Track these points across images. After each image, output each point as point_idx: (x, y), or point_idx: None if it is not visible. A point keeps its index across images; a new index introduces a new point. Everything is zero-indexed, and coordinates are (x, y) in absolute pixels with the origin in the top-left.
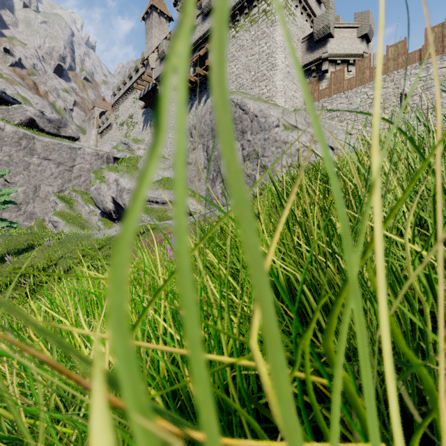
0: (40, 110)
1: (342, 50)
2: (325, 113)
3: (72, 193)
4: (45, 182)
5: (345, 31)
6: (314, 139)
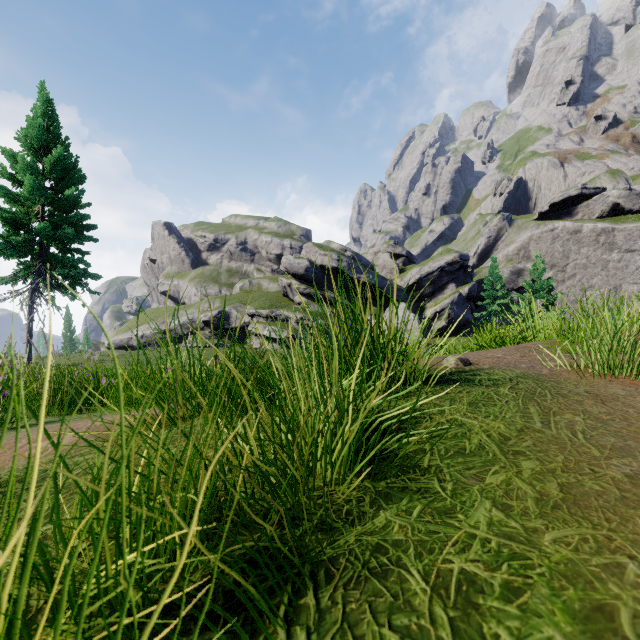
0: (626, 187)
1: None
2: None
3: None
4: (627, 281)
5: None
6: None
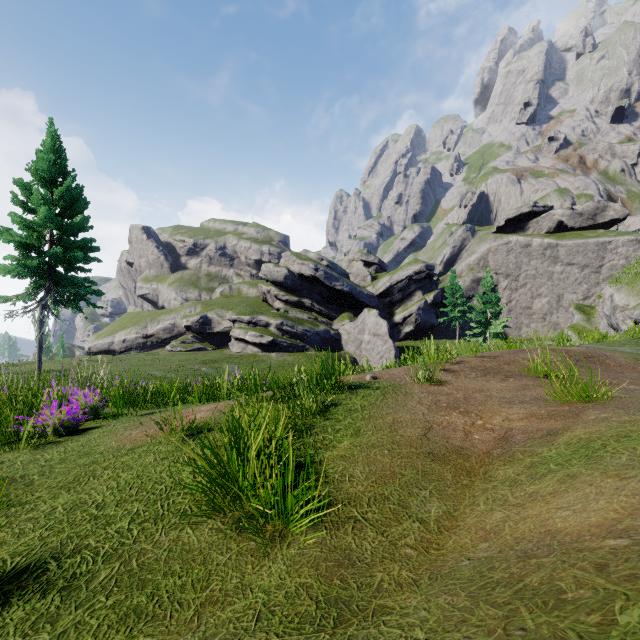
0: (569, 207)
1: None
2: None
3: (596, 300)
4: (568, 290)
5: None
6: None
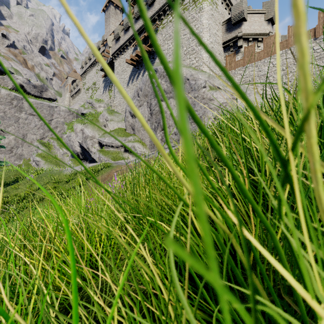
0: (27, 78)
1: (253, 30)
2: (240, 78)
3: (51, 140)
4: (31, 132)
5: (256, 15)
6: (233, 97)
